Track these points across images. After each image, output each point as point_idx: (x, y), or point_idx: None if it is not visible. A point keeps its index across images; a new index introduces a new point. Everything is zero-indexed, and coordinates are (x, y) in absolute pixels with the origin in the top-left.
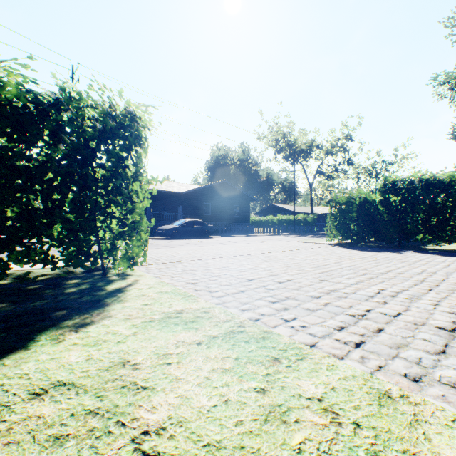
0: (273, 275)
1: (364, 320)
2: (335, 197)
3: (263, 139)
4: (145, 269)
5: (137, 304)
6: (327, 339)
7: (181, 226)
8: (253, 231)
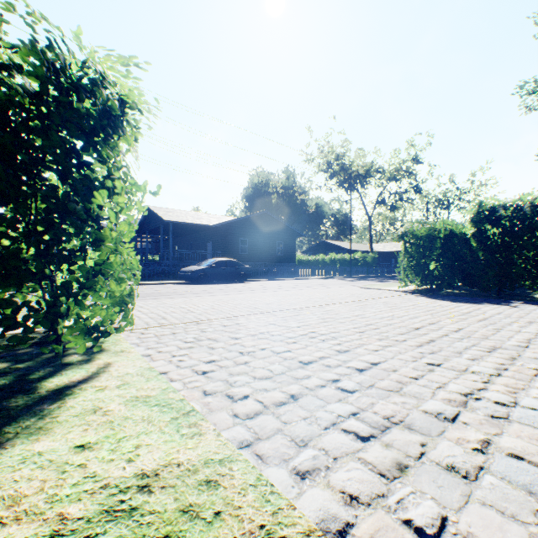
0: (344, 351)
1: None
2: (411, 228)
3: (312, 161)
4: (137, 337)
5: (62, 447)
6: None
7: (210, 267)
8: (300, 274)
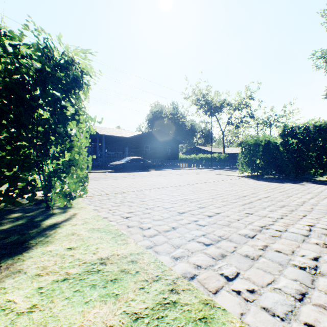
0: (202, 207)
1: (322, 278)
2: (245, 139)
3: (188, 98)
4: (88, 201)
5: (60, 248)
6: (294, 324)
7: (127, 162)
8: (181, 166)
